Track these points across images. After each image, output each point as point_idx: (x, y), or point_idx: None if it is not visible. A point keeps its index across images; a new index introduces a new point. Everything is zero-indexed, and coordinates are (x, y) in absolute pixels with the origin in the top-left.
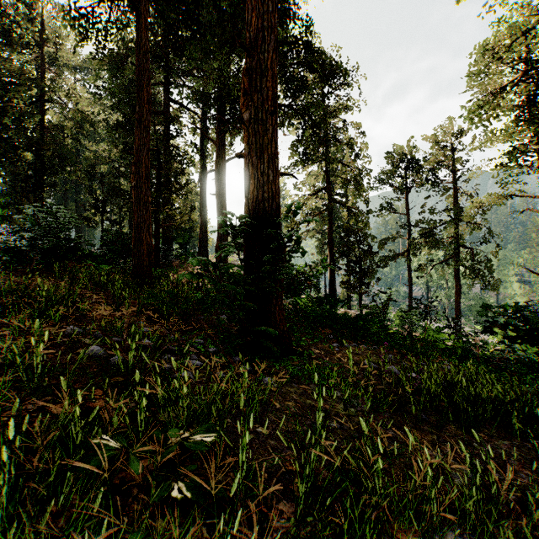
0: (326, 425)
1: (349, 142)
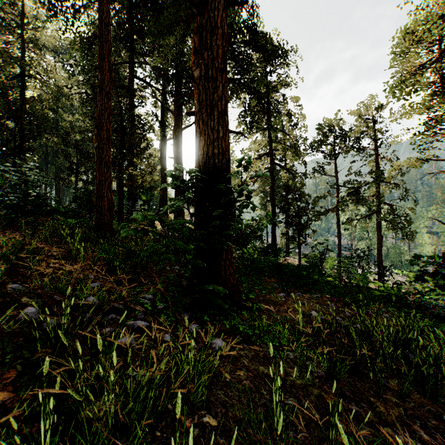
0: (285, 411)
1: (288, 113)
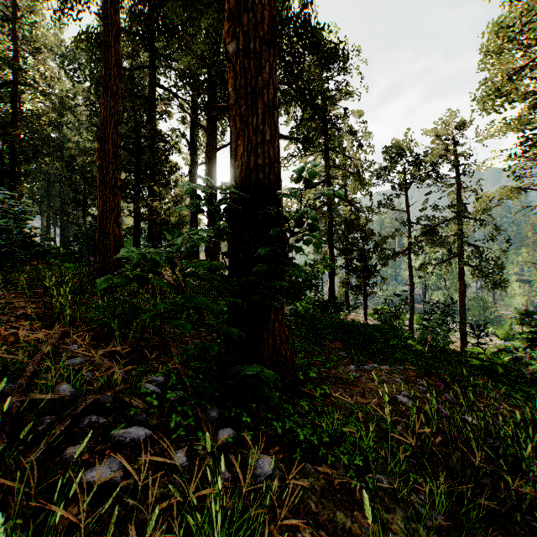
0: None
1: (351, 130)
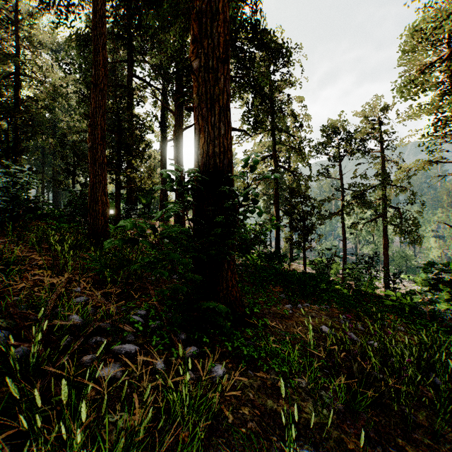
0: None
1: (293, 113)
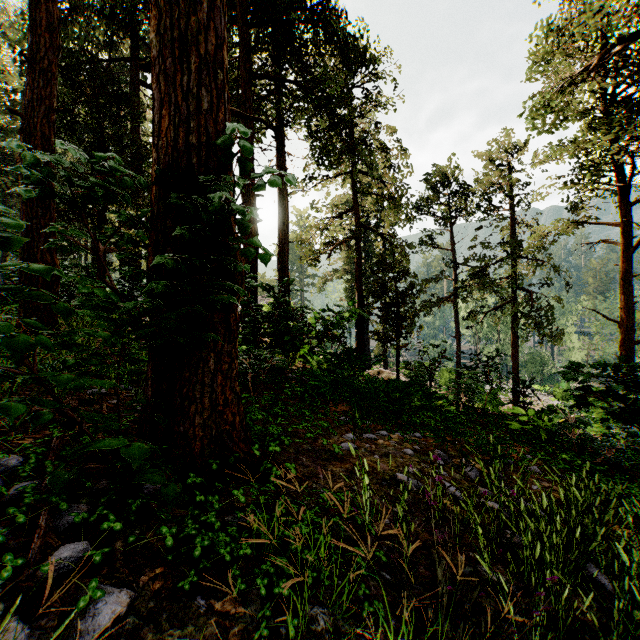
0: None
1: (382, 147)
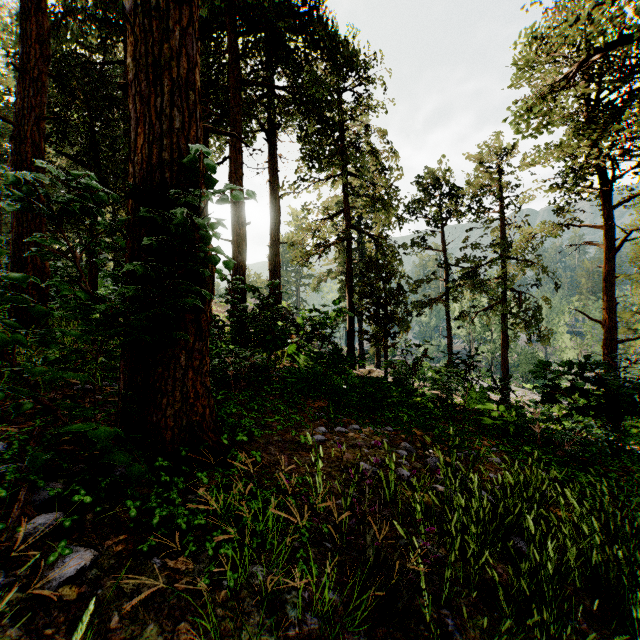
0: None
1: (372, 150)
